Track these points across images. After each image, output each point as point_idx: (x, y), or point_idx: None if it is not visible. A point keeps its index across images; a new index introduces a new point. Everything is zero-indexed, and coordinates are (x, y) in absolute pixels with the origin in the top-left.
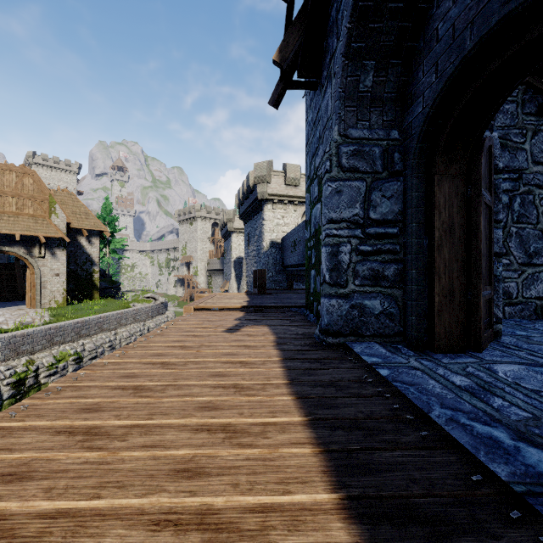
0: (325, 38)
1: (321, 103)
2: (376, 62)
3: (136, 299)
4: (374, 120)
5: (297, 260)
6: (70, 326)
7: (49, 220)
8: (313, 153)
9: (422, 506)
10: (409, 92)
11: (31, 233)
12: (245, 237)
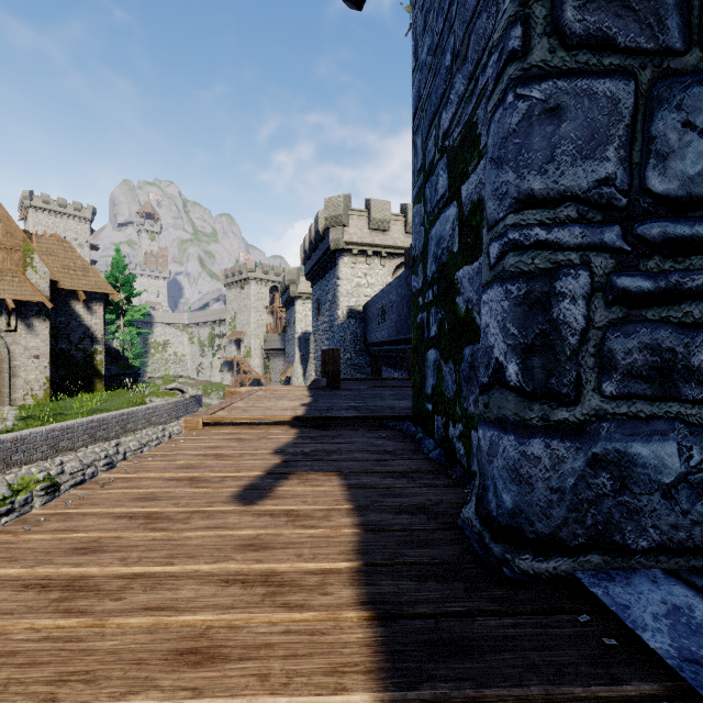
0: None
1: None
2: None
3: (154, 392)
4: None
5: (387, 336)
6: (40, 435)
7: (23, 276)
8: (433, 112)
9: None
10: None
11: None
12: (313, 305)
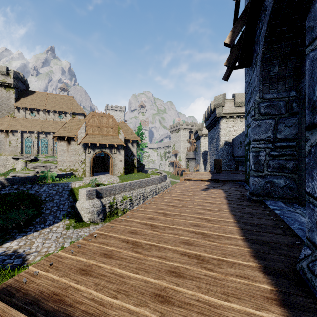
0: (253, 44)
1: (251, 75)
2: (279, 60)
3: (152, 173)
4: (280, 87)
5: (242, 153)
6: (128, 184)
7: (118, 136)
8: (248, 99)
9: (271, 244)
10: (301, 71)
11: (112, 143)
12: (209, 139)
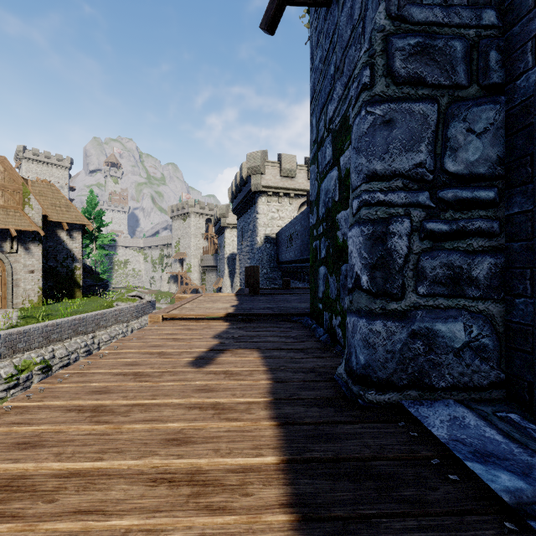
0: None
1: (338, 17)
2: None
3: (120, 298)
4: None
5: (293, 256)
6: (37, 330)
7: (22, 211)
8: (323, 103)
9: None
10: None
11: (1, 226)
12: (238, 233)
